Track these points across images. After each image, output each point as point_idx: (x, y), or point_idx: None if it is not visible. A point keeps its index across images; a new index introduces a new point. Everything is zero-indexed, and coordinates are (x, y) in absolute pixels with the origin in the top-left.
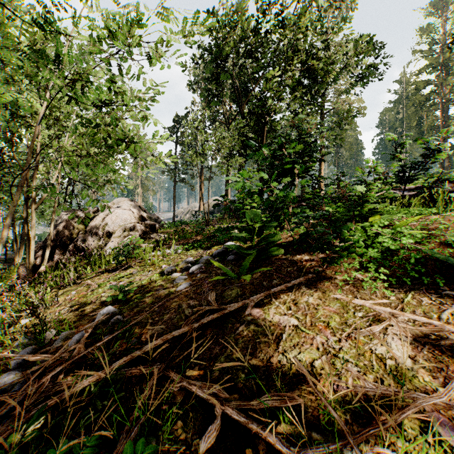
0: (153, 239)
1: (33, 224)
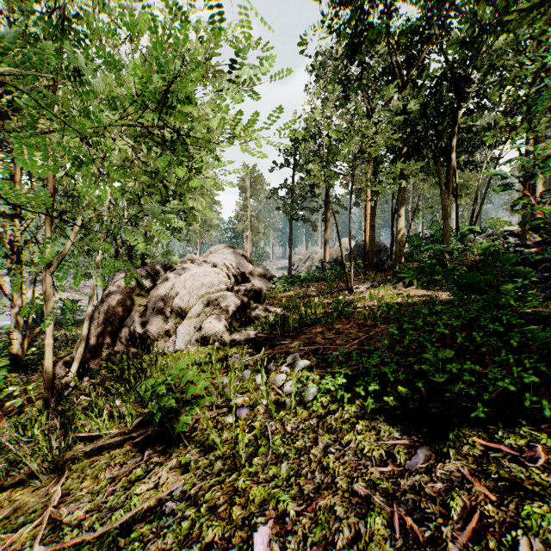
0: (256, 318)
1: (48, 301)
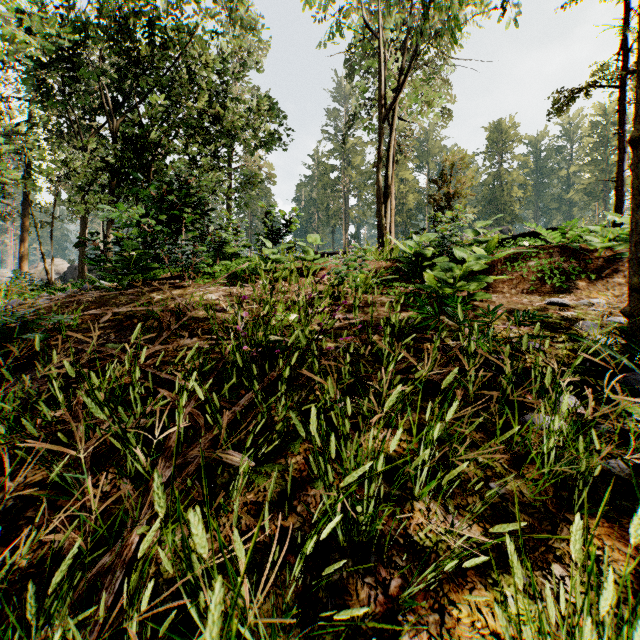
0: None
1: None
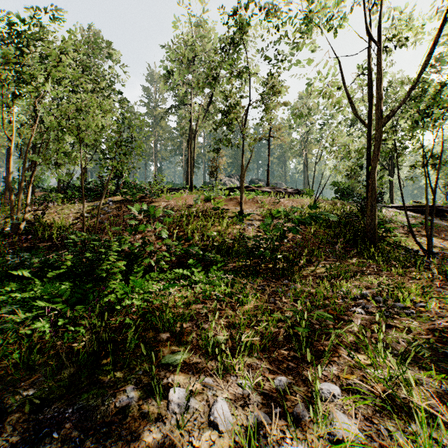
0: None
1: None
